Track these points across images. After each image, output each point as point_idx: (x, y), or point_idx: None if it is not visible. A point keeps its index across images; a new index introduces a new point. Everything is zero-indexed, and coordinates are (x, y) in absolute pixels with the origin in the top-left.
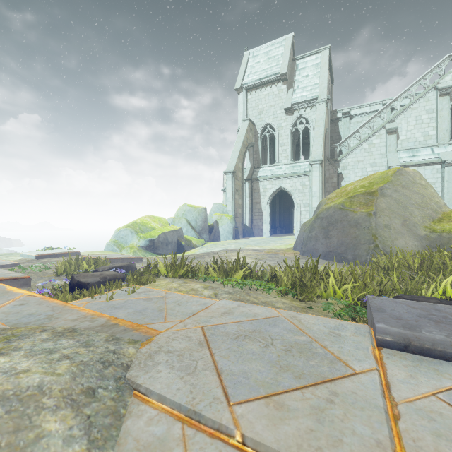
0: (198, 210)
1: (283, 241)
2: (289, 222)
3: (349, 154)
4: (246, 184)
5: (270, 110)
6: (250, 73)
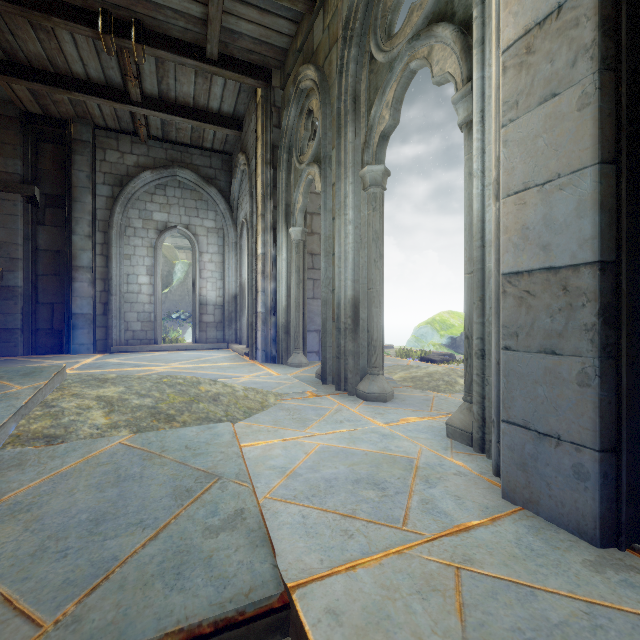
0: None
1: None
2: None
3: None
4: None
5: None
6: None
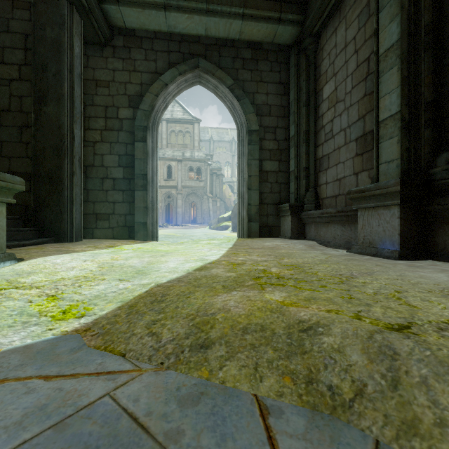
0: None
1: (168, 231)
2: None
3: None
4: None
5: None
6: None
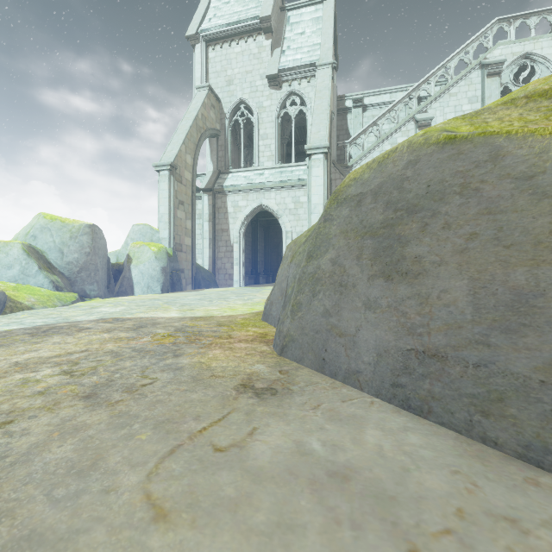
0: (71, 227)
1: (259, 293)
2: (279, 266)
3: (365, 158)
4: (204, 198)
5: (245, 79)
6: (213, 16)
